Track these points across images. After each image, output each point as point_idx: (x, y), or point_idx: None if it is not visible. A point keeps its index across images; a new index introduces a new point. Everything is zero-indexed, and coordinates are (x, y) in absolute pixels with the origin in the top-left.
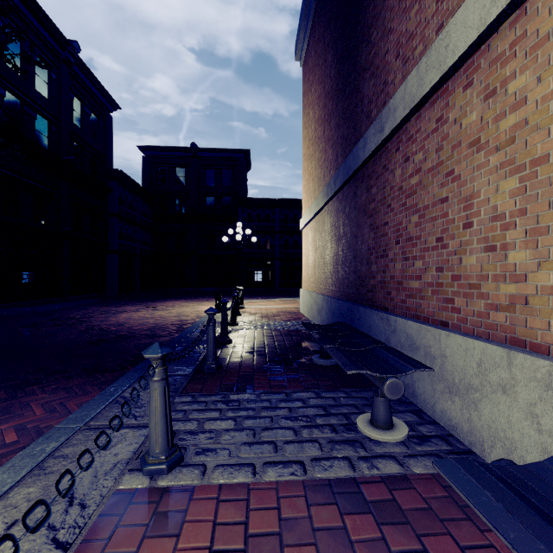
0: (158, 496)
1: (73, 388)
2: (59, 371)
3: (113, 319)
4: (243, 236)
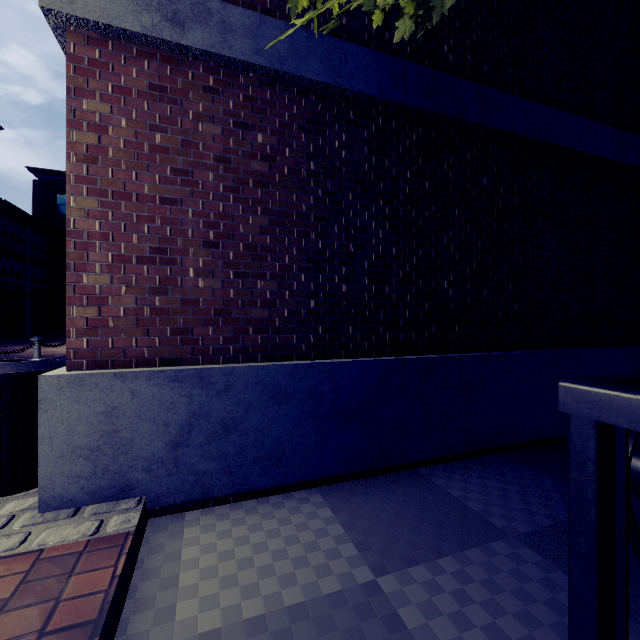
0: None
1: None
2: None
3: (2, 353)
4: None
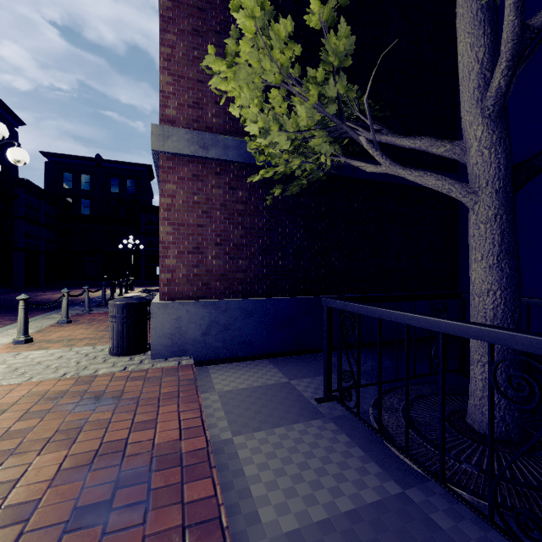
0: (88, 314)
1: (46, 311)
2: (34, 309)
3: (39, 298)
4: (134, 244)
